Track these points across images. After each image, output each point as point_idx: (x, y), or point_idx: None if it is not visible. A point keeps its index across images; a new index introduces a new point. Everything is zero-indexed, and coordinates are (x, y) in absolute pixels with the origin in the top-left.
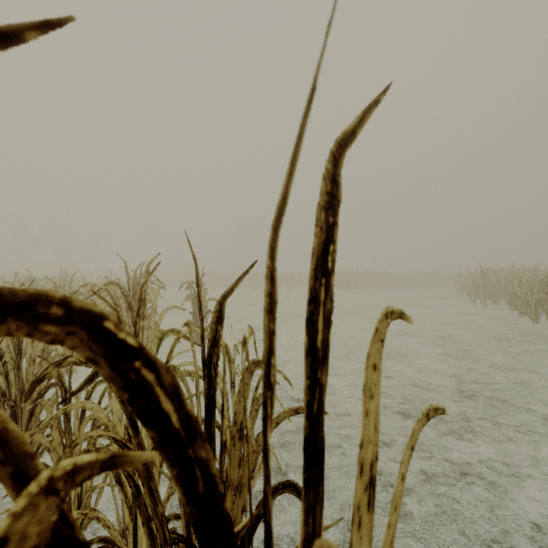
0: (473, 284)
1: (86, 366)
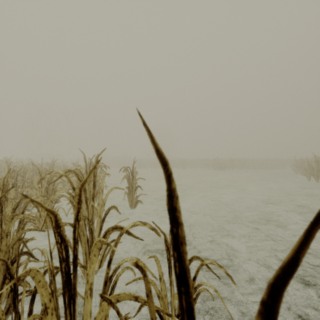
0: (310, 167)
1: None
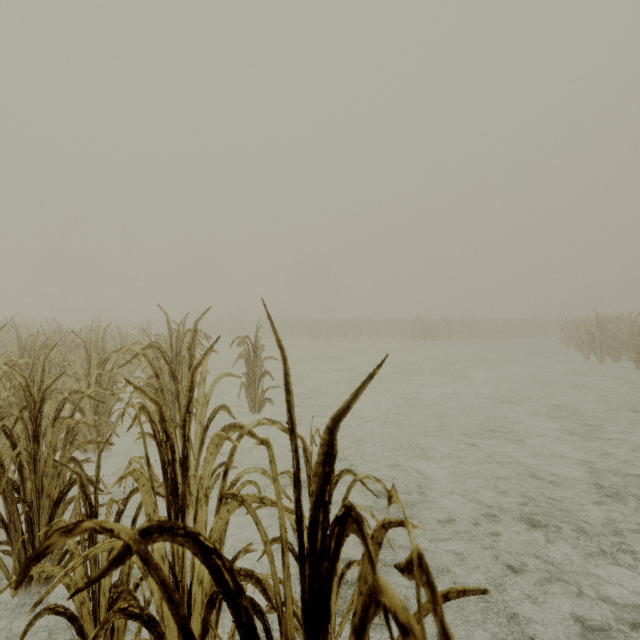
0: (588, 336)
1: (112, 536)
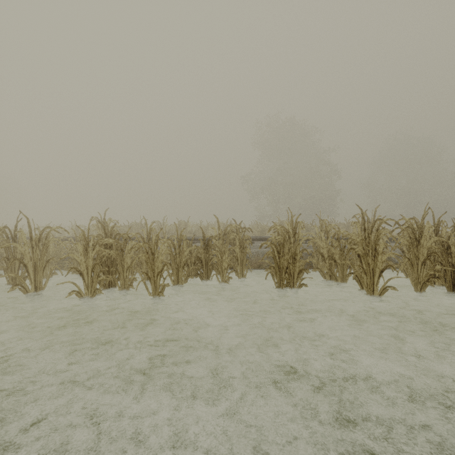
0: None
1: None
